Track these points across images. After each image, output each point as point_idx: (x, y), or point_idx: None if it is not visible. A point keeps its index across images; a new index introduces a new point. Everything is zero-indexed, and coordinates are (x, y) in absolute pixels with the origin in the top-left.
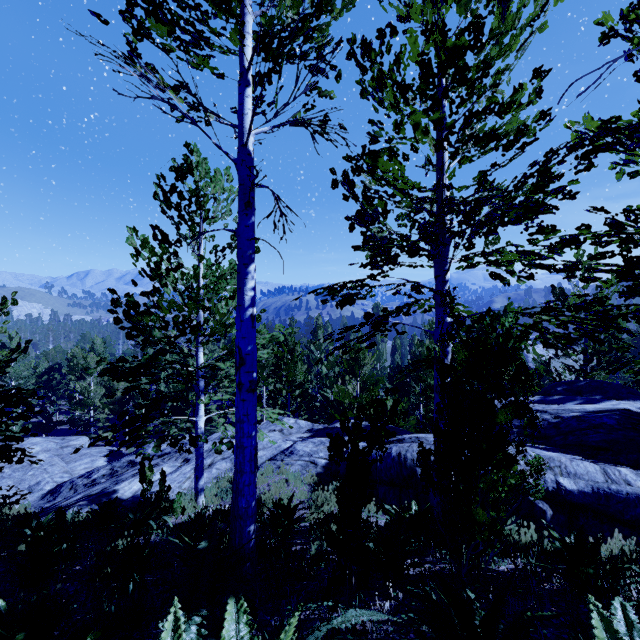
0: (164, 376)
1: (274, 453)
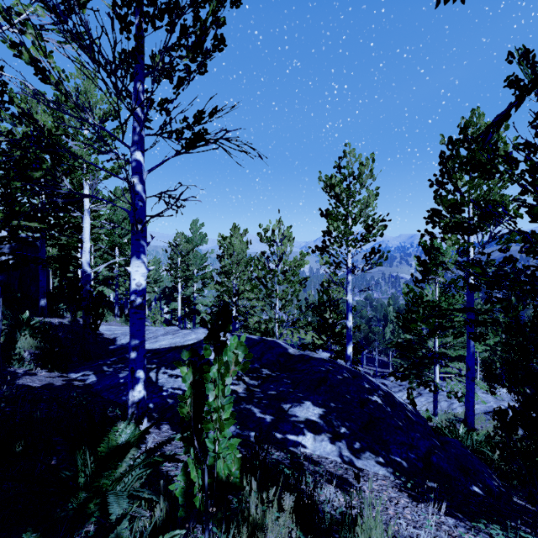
0: (389, 326)
1: (486, 409)
